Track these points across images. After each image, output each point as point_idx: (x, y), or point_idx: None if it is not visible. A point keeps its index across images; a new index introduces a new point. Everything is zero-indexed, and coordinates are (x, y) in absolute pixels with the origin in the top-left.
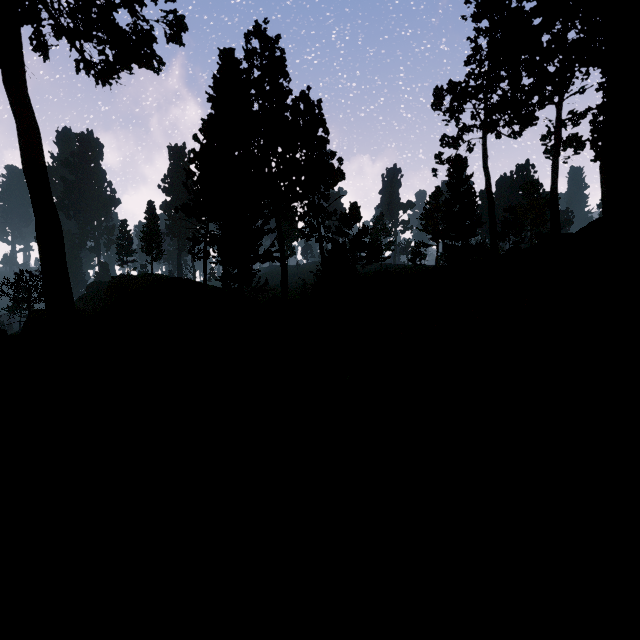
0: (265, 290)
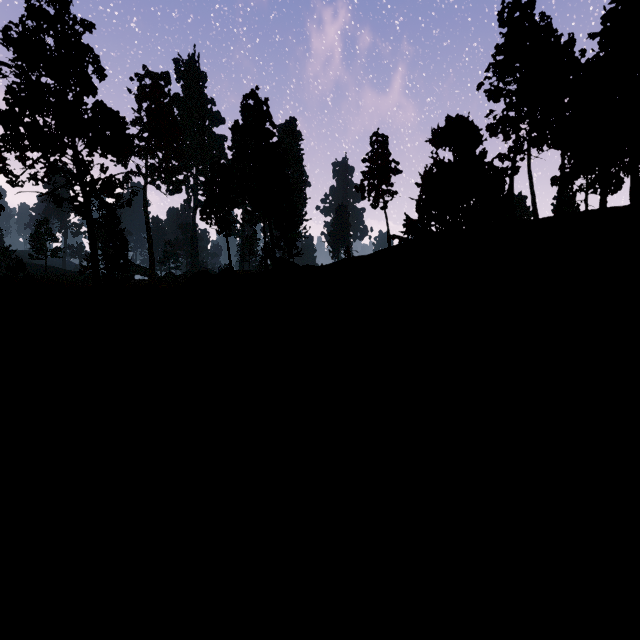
0: None
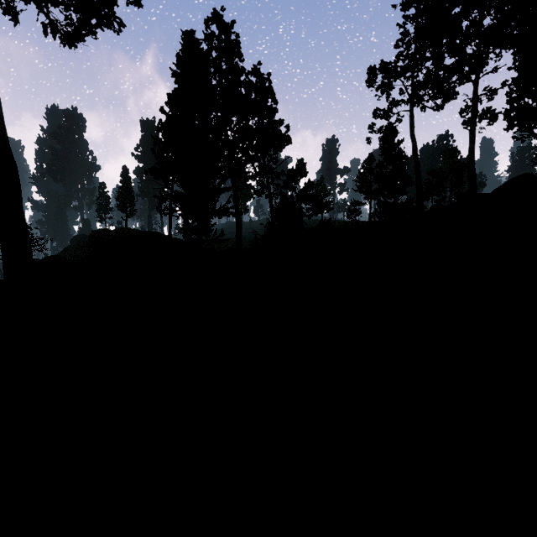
0: (221, 240)
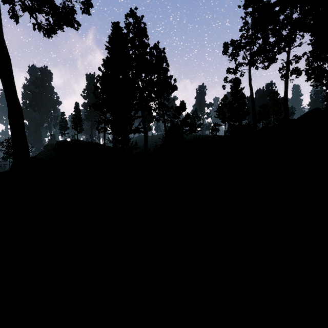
0: (135, 148)
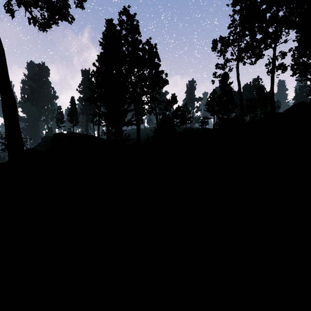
0: (128, 139)
